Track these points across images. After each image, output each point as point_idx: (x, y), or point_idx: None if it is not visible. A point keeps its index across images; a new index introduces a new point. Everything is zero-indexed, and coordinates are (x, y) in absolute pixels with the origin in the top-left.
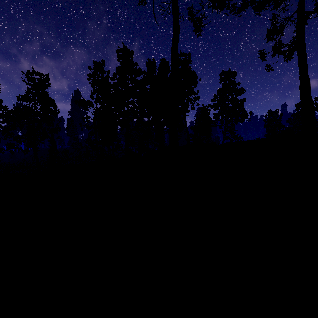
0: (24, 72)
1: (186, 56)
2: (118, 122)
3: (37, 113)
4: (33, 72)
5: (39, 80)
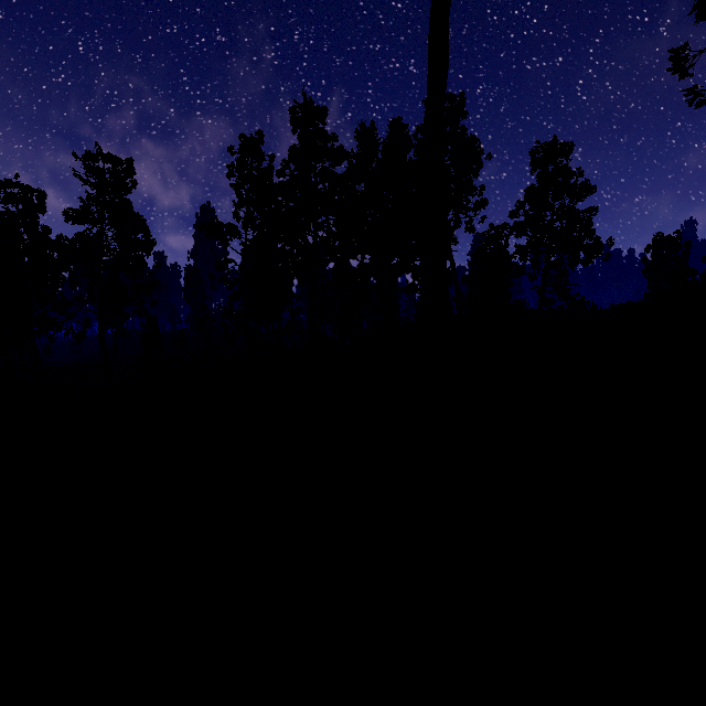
0: (77, 156)
1: (452, 101)
2: (291, 270)
3: (107, 248)
4: (98, 155)
5: (112, 174)
